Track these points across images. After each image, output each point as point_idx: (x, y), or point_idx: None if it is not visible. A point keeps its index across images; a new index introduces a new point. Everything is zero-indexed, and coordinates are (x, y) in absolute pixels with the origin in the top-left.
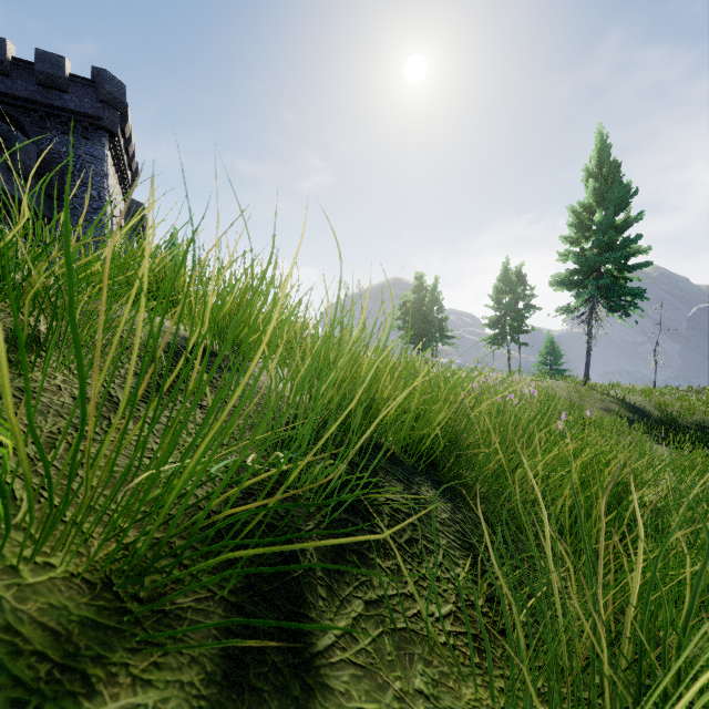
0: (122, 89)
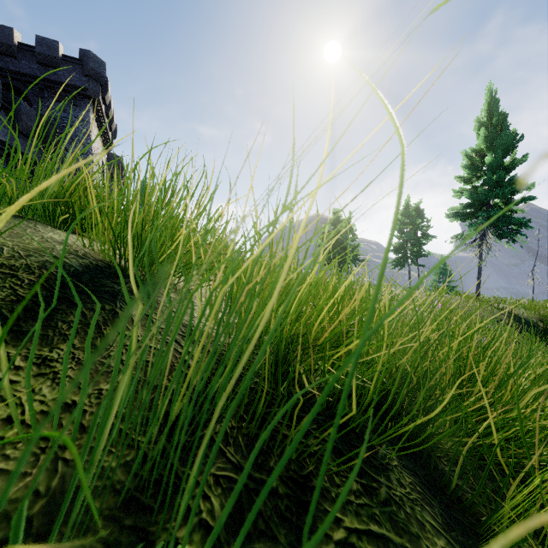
0: (102, 65)
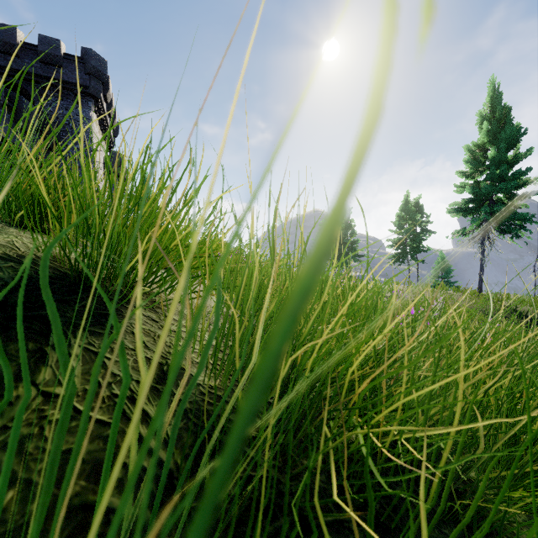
0: (104, 64)
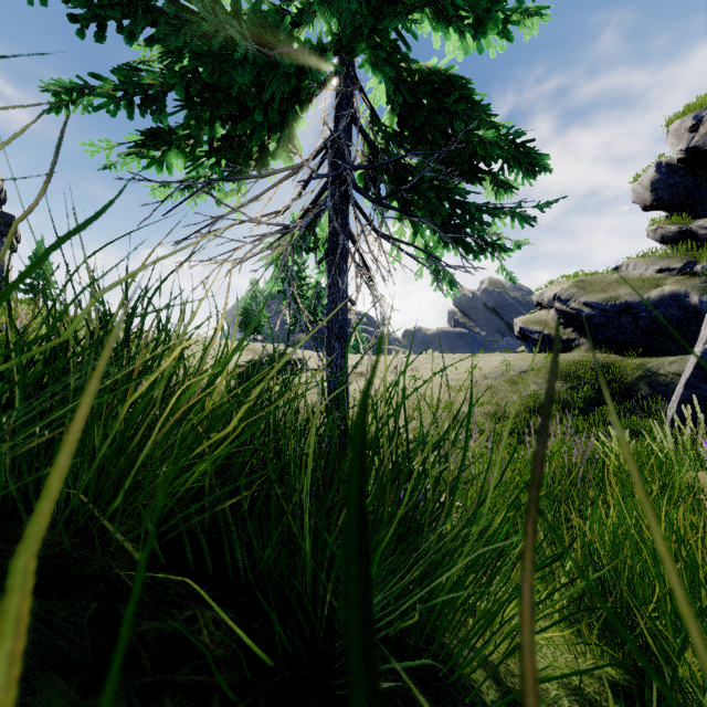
0: None
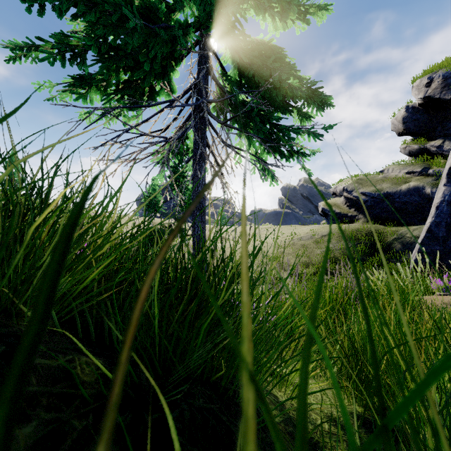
0: None
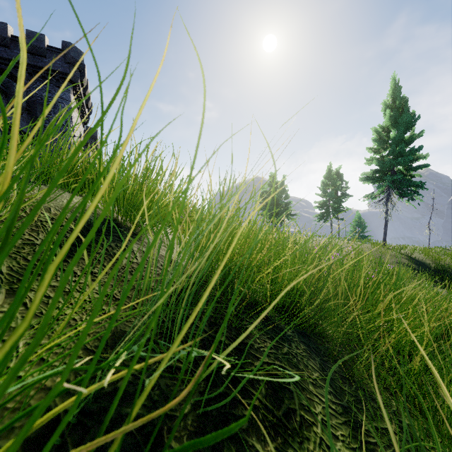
0: (81, 55)
